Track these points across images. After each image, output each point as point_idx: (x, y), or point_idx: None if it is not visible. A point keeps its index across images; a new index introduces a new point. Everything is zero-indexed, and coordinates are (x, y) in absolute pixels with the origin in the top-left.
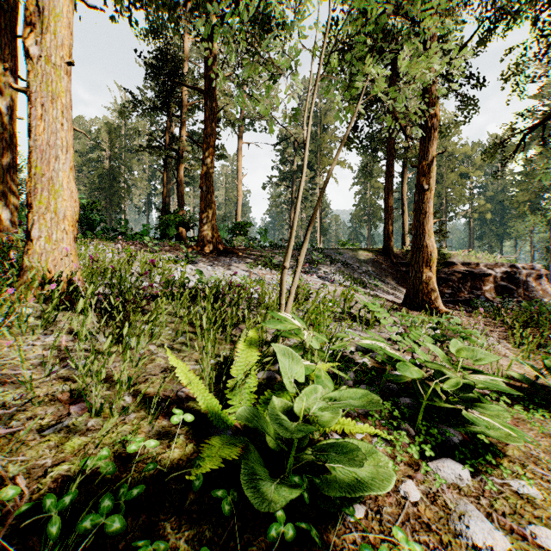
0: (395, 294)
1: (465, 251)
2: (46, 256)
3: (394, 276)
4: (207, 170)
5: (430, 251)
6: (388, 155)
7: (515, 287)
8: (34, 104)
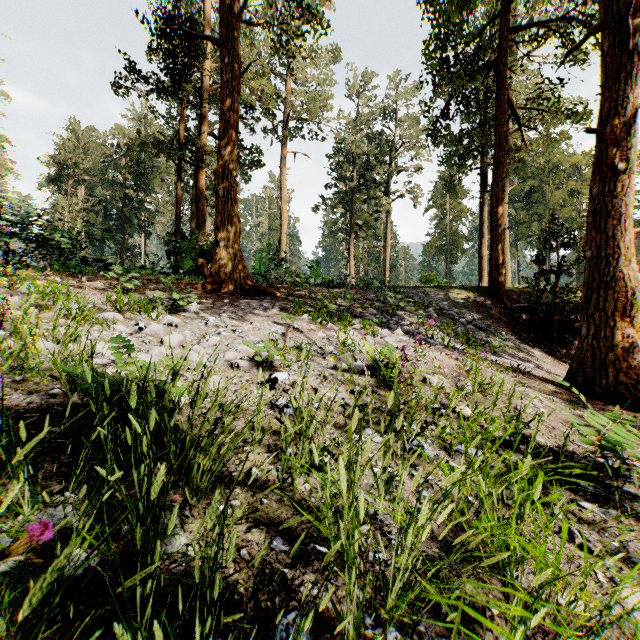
0: (530, 361)
1: None
2: None
3: (512, 328)
4: (225, 163)
5: (629, 288)
6: (497, 149)
7: None
8: None
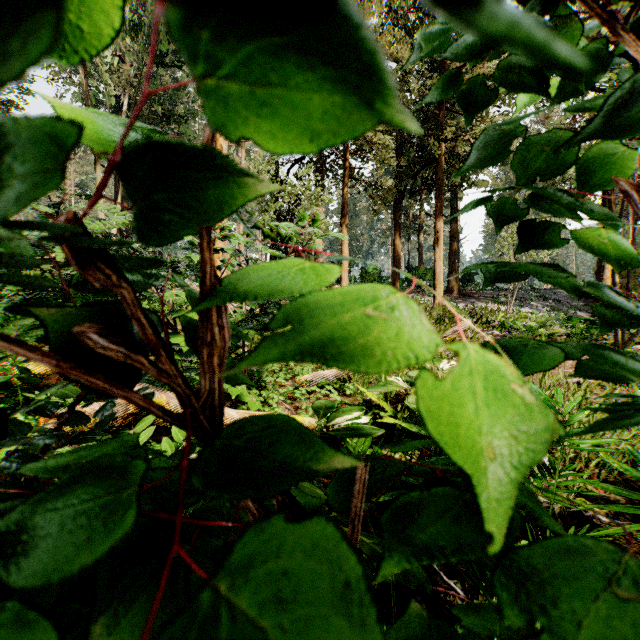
0: None
1: None
2: (439, 300)
3: None
4: (452, 247)
5: None
6: None
7: None
8: (436, 263)
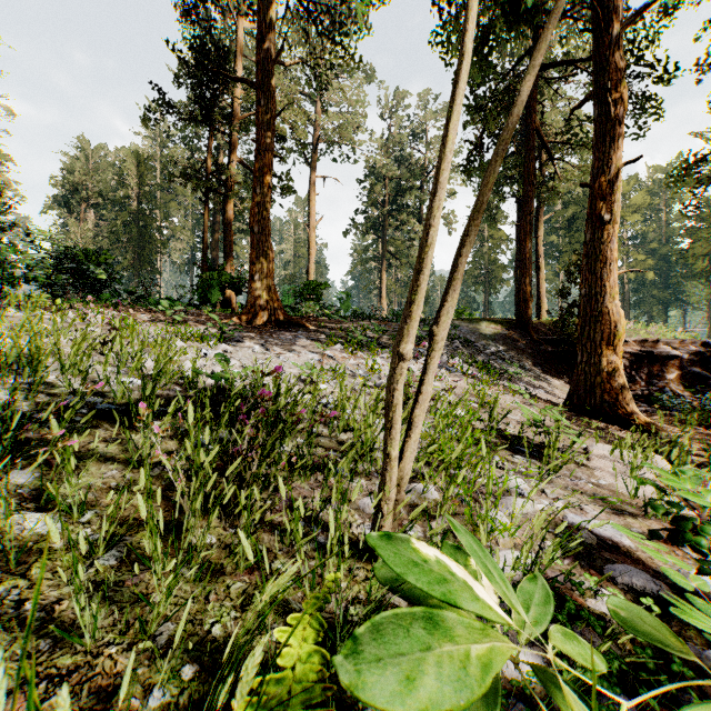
0: (545, 388)
1: (631, 323)
2: None
3: (537, 359)
4: (260, 201)
5: (613, 321)
6: (525, 183)
7: (710, 375)
8: None
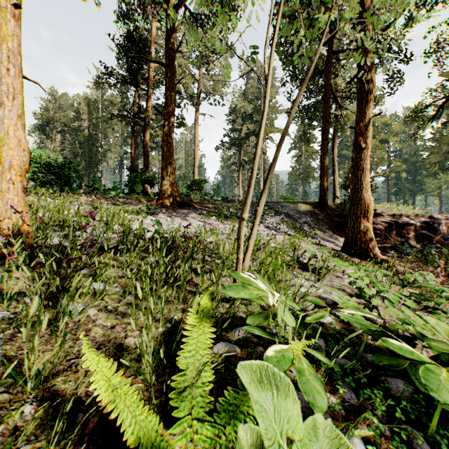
0: (332, 242)
1: (388, 204)
2: None
3: (330, 226)
4: (167, 133)
5: (367, 204)
6: (324, 121)
7: (433, 235)
8: None
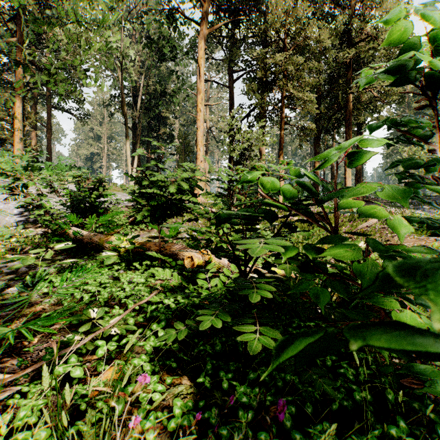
0: None
1: None
2: None
3: None
4: (358, 167)
5: None
6: None
7: None
8: (346, 179)
